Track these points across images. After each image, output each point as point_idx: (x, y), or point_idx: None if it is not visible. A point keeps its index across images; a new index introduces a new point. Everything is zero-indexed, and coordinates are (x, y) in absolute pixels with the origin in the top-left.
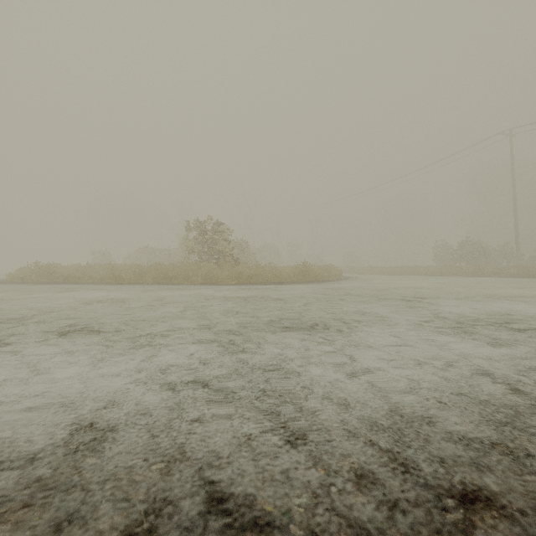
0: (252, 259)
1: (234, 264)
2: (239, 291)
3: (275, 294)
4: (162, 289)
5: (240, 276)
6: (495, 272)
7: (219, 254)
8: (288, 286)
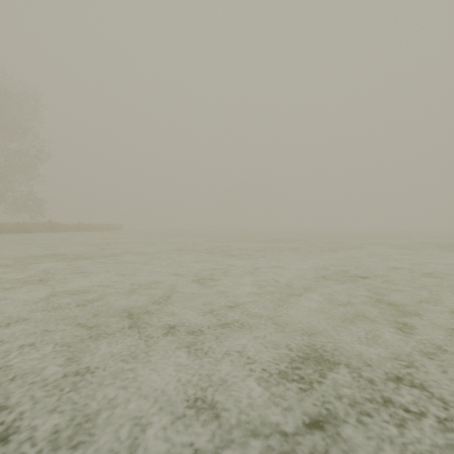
0: None
1: None
2: None
3: None
4: None
5: None
6: None
7: None
8: None
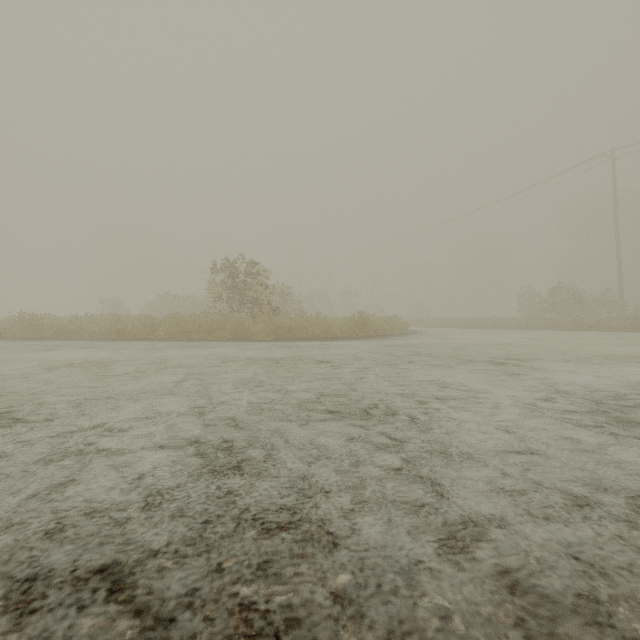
0: (297, 308)
1: (272, 314)
2: (274, 350)
3: (321, 354)
4: (175, 347)
5: (279, 330)
6: (596, 325)
7: (253, 302)
8: (339, 343)
